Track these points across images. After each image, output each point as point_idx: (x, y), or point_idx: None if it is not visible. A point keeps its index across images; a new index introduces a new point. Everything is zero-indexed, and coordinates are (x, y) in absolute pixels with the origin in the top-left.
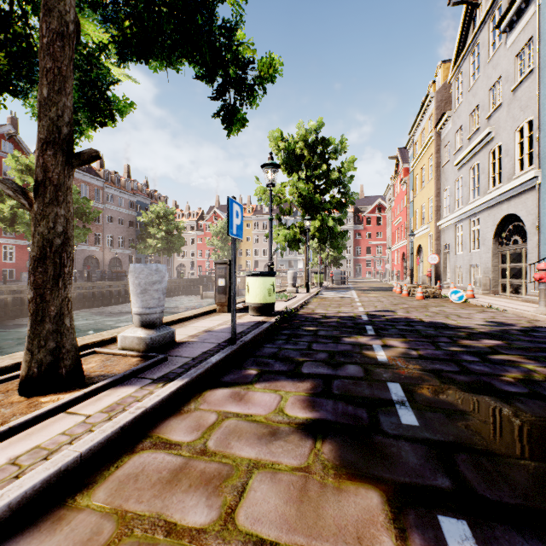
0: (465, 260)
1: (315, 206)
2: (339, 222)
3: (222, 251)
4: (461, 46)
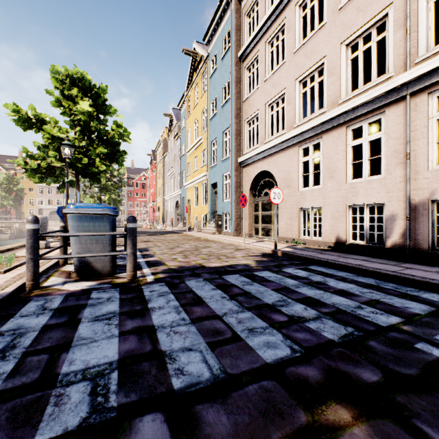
0: (170, 214)
1: (106, 188)
2: (118, 195)
3: (6, 200)
4: (170, 129)
